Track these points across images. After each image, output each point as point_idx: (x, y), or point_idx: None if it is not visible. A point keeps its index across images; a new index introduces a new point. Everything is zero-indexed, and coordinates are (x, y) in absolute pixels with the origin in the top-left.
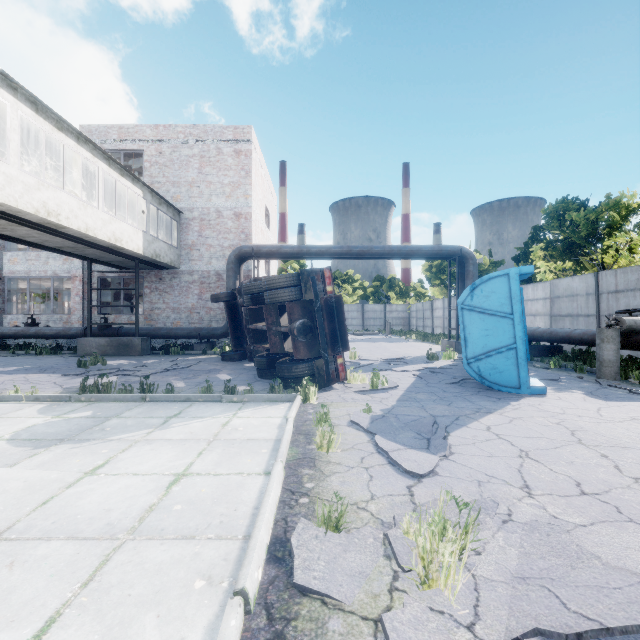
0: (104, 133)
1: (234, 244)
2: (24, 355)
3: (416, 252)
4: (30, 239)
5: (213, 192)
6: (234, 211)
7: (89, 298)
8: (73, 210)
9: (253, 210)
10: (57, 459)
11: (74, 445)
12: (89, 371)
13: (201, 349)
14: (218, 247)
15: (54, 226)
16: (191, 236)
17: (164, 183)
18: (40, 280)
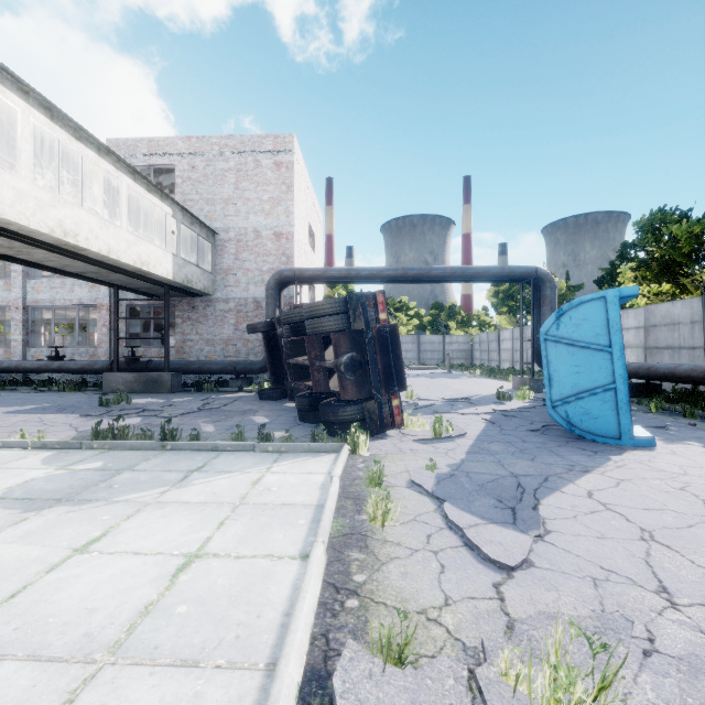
0: (133, 147)
1: (274, 268)
2: (47, 391)
3: (483, 274)
4: (49, 264)
5: (251, 210)
6: (274, 231)
7: (115, 329)
8: (93, 230)
9: (295, 229)
10: (46, 528)
11: (71, 508)
12: (111, 411)
13: (237, 386)
14: (256, 271)
15: (72, 248)
16: (227, 259)
17: (197, 201)
18: (67, 310)
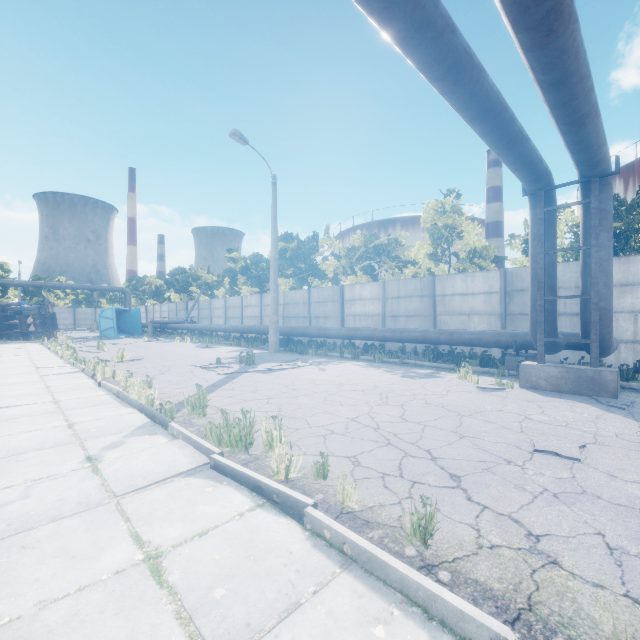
0: None
1: None
2: None
3: (99, 289)
4: None
5: None
6: None
7: None
8: None
9: None
10: None
11: None
12: None
13: None
14: None
15: None
16: None
17: None
18: None
